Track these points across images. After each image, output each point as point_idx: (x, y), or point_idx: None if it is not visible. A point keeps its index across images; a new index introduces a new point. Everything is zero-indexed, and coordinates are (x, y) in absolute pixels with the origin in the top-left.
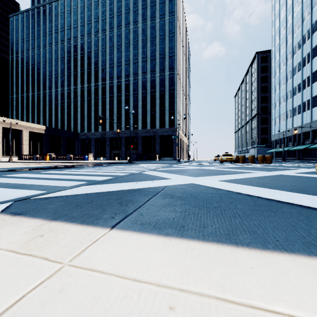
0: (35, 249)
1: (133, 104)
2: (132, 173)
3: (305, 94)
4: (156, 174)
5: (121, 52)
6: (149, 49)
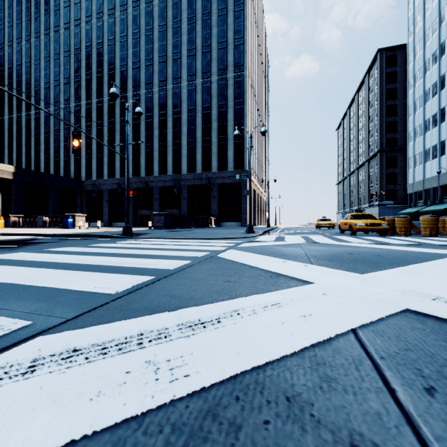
0: None
1: (173, 130)
2: None
3: None
4: None
5: (153, 42)
6: (200, 35)
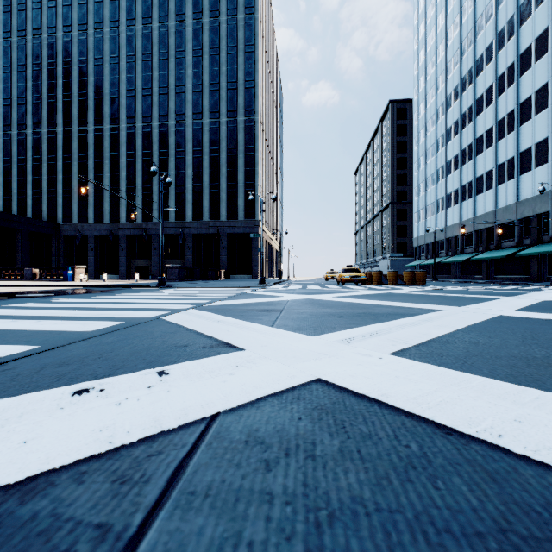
0: None
1: (176, 172)
2: (132, 321)
3: (466, 172)
4: (200, 322)
5: (152, 70)
6: (207, 71)
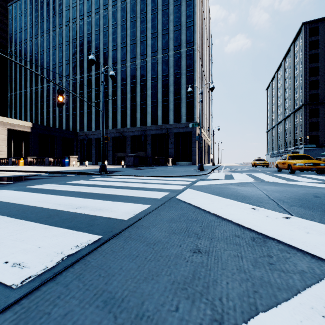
0: None
1: (140, 93)
2: None
3: None
4: None
5: (126, 30)
6: (160, 22)
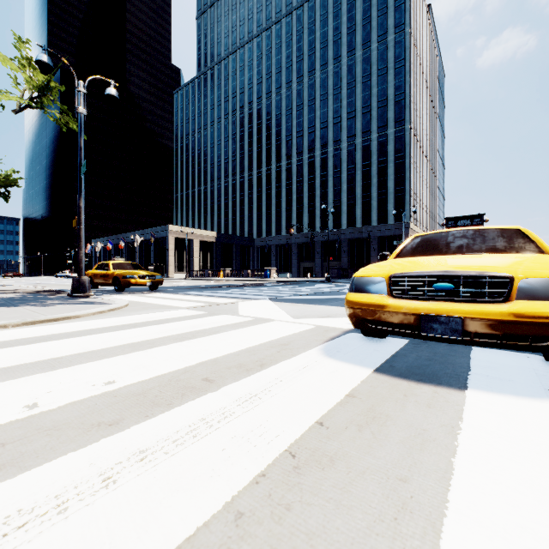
0: (297, 306)
1: (333, 189)
2: (329, 291)
3: None
4: None
5: (315, 111)
6: (359, 97)
